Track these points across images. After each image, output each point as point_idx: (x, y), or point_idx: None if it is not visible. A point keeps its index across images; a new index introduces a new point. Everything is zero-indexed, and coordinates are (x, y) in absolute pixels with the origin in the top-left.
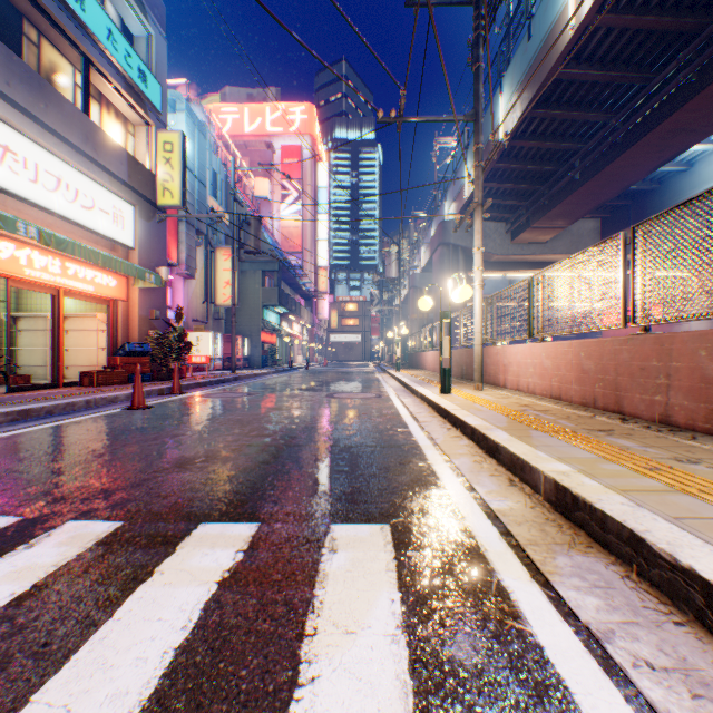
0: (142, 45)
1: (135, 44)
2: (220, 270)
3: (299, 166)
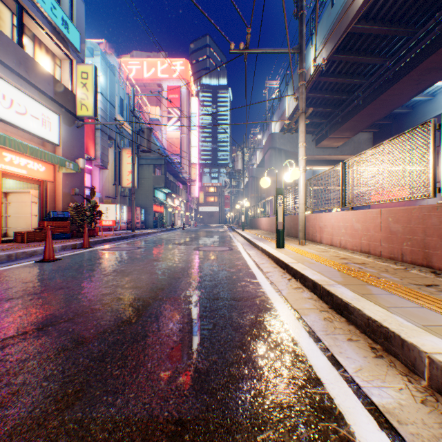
0: (66, 4)
1: (61, 3)
2: (125, 163)
3: (179, 99)
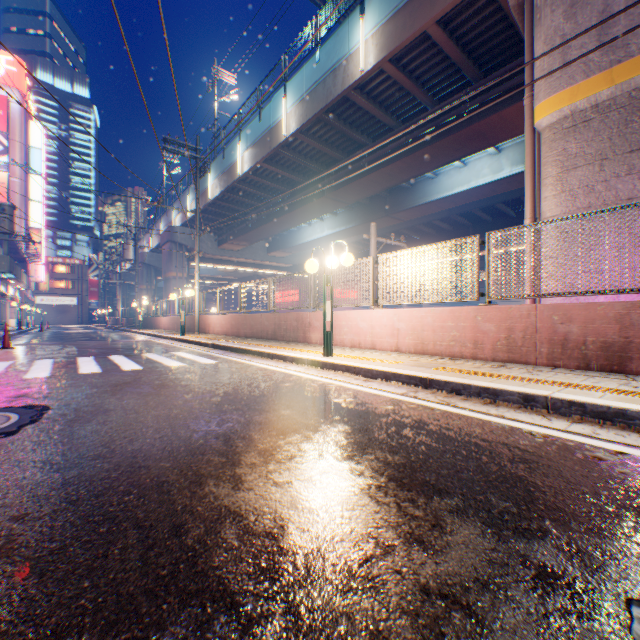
0: None
1: None
2: None
3: (5, 118)
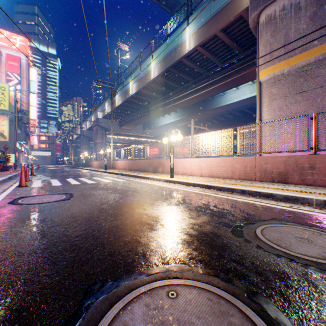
0: None
1: None
2: None
3: (19, 67)
